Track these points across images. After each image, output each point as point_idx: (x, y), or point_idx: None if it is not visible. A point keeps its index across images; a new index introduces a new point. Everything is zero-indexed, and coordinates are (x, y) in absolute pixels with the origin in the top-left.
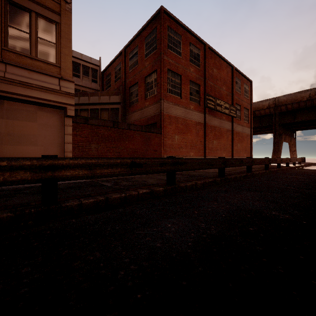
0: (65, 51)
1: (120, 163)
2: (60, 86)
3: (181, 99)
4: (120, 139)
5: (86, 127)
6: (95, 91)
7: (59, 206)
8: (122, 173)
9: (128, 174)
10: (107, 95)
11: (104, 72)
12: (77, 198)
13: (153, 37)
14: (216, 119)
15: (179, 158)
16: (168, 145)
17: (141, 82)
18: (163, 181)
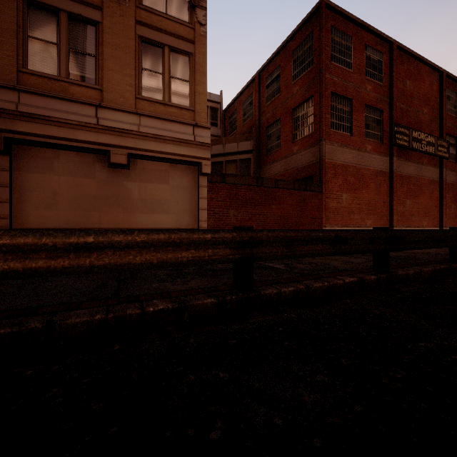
0: (200, 88)
1: (322, 237)
2: (195, 136)
3: (352, 137)
4: (265, 203)
5: (223, 187)
6: (215, 137)
7: (258, 293)
8: (324, 251)
9: (331, 253)
10: (235, 141)
11: (227, 111)
12: (266, 284)
13: (307, 47)
14: (410, 164)
15: (395, 230)
16: (332, 209)
17: (286, 117)
18: (359, 266)
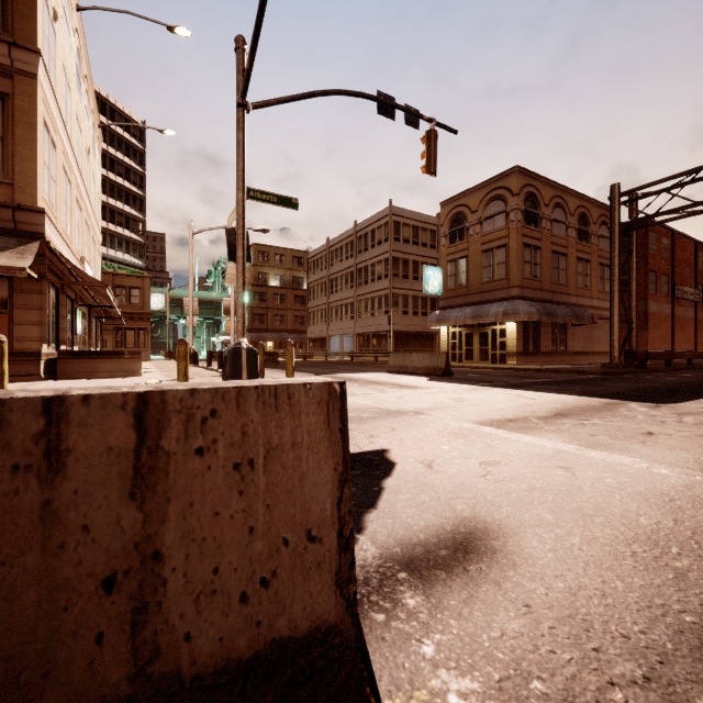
0: None
1: None
2: None
3: (656, 295)
4: None
5: None
6: None
7: None
8: None
9: None
10: None
11: None
12: None
13: None
14: (680, 308)
15: None
16: (649, 340)
17: None
18: None
